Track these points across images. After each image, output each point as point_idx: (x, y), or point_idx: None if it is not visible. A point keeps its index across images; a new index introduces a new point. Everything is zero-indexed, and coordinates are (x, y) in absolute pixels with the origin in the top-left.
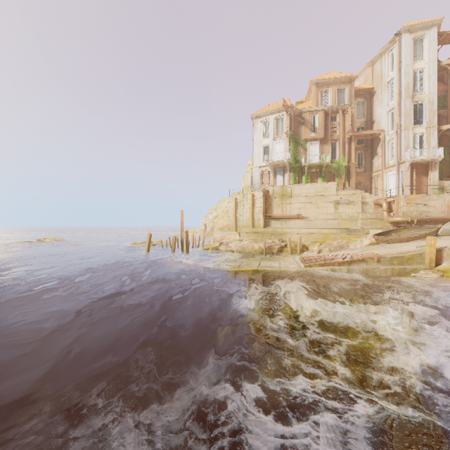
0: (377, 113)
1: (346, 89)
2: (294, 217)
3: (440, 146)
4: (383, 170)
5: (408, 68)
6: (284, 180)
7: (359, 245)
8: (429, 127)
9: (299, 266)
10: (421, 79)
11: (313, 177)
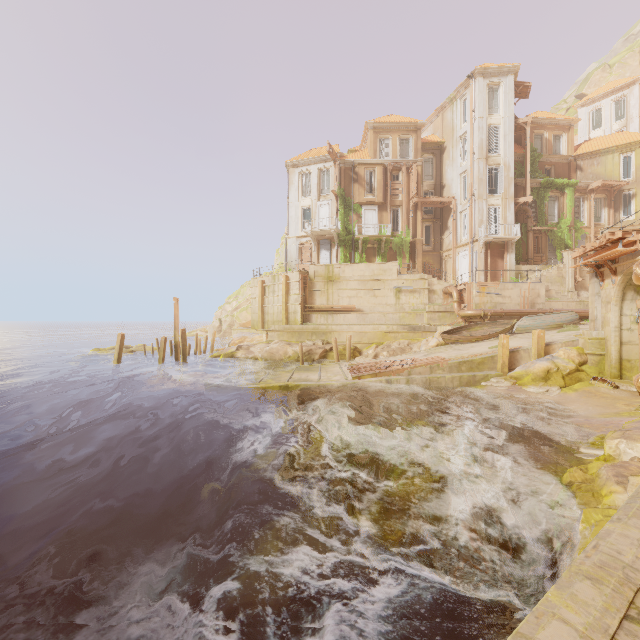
0: (448, 175)
1: (411, 140)
2: (343, 309)
3: (517, 223)
4: (455, 249)
5: (483, 122)
6: (331, 257)
7: (424, 347)
8: (505, 198)
9: (346, 378)
10: (497, 137)
11: (369, 255)
